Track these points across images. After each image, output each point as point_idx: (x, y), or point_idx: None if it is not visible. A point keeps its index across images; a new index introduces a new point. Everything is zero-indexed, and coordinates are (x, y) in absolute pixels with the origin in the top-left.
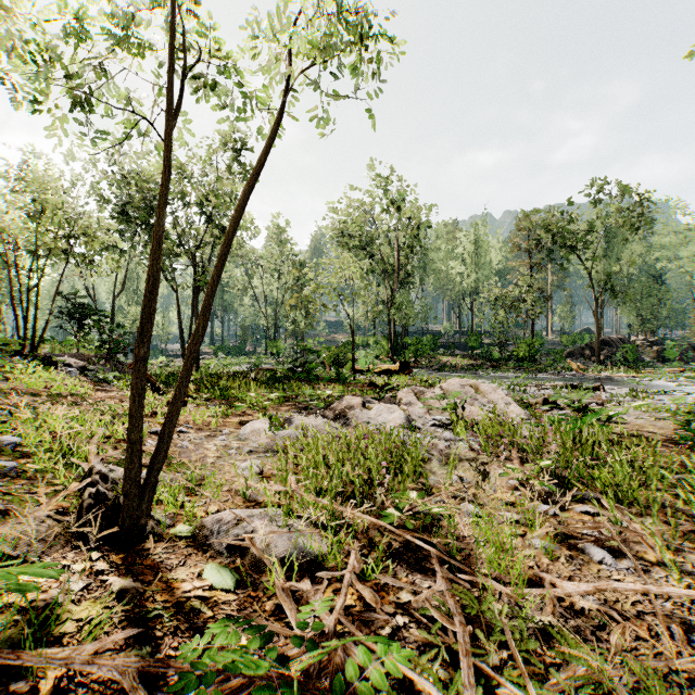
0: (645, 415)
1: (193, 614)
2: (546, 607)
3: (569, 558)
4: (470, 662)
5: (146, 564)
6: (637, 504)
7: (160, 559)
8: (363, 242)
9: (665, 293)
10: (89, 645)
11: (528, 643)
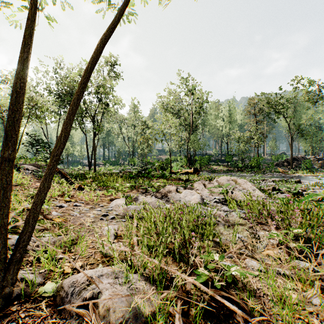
0: None
1: None
2: None
3: None
4: None
5: None
6: None
7: None
8: (174, 111)
9: None
10: None
11: None
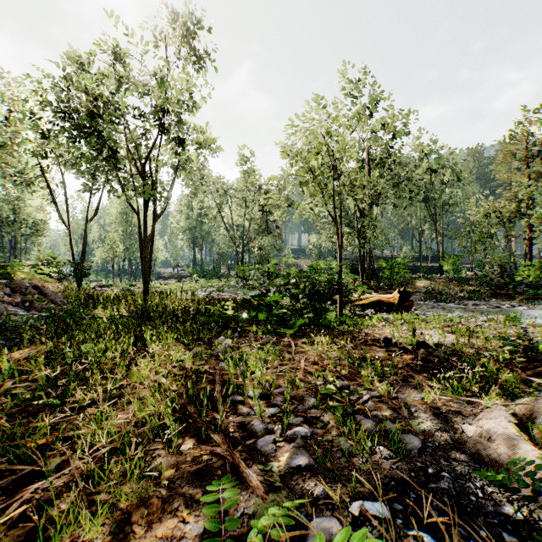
0: None
1: None
2: None
3: None
4: None
5: None
6: None
7: None
8: None
9: None
10: None
11: None
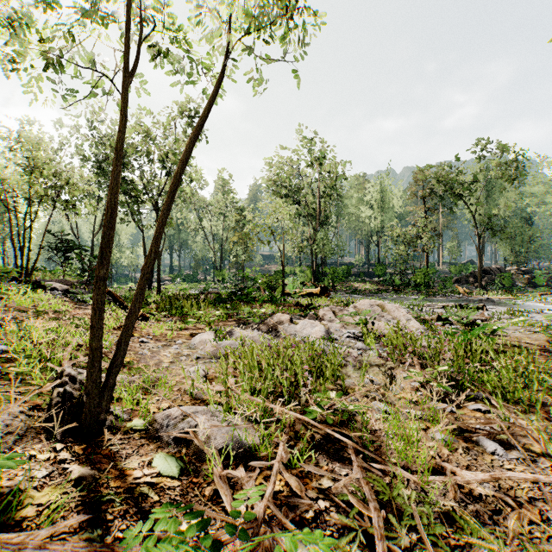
0: (521, 329)
1: (142, 498)
2: (448, 493)
3: (466, 449)
4: (385, 546)
5: (103, 453)
6: (521, 403)
7: (116, 449)
8: (291, 191)
9: (534, 232)
10: (43, 530)
11: (435, 527)
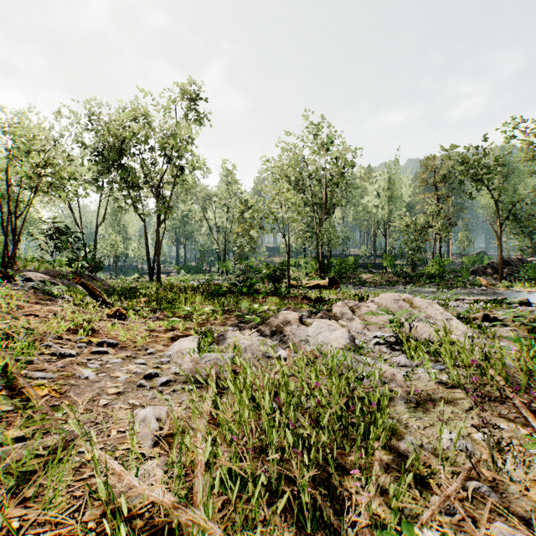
0: None
1: None
2: None
3: None
4: None
5: None
6: None
7: None
8: (295, 180)
9: None
10: None
11: None
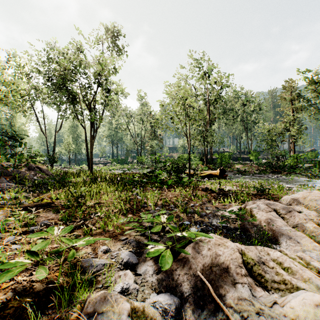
0: None
1: None
2: None
3: None
4: None
5: None
6: None
7: None
8: None
9: None
10: None
11: None
